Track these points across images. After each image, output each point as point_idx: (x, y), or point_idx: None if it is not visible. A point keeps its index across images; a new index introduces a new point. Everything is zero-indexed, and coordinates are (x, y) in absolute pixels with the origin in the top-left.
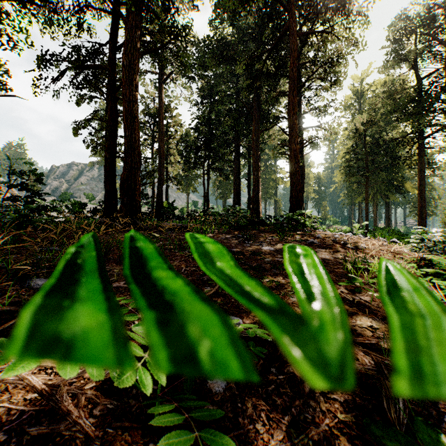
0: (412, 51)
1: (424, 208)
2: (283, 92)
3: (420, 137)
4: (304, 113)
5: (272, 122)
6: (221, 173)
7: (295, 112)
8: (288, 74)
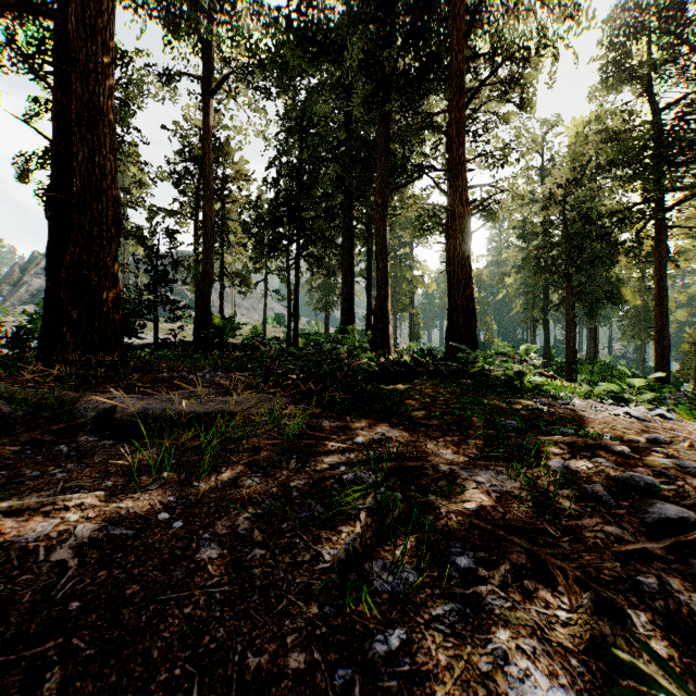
0: (647, 60)
1: (666, 328)
2: (434, 113)
3: (660, 208)
4: (467, 160)
5: (410, 175)
6: (321, 265)
7: (463, 140)
8: (443, 79)
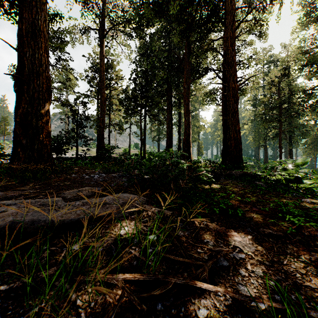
0: None
1: None
2: (215, 39)
3: None
4: None
5: (201, 73)
6: (156, 119)
7: (234, 48)
8: (220, 21)
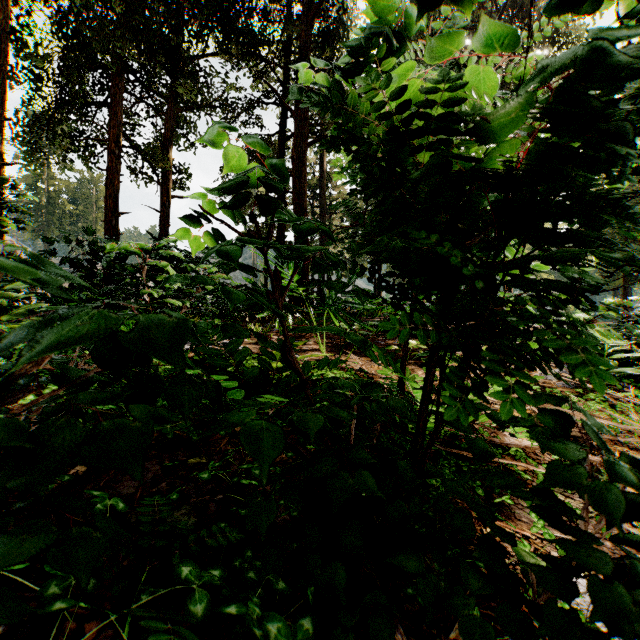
0: None
1: None
2: None
3: None
4: None
5: None
6: None
7: None
8: None
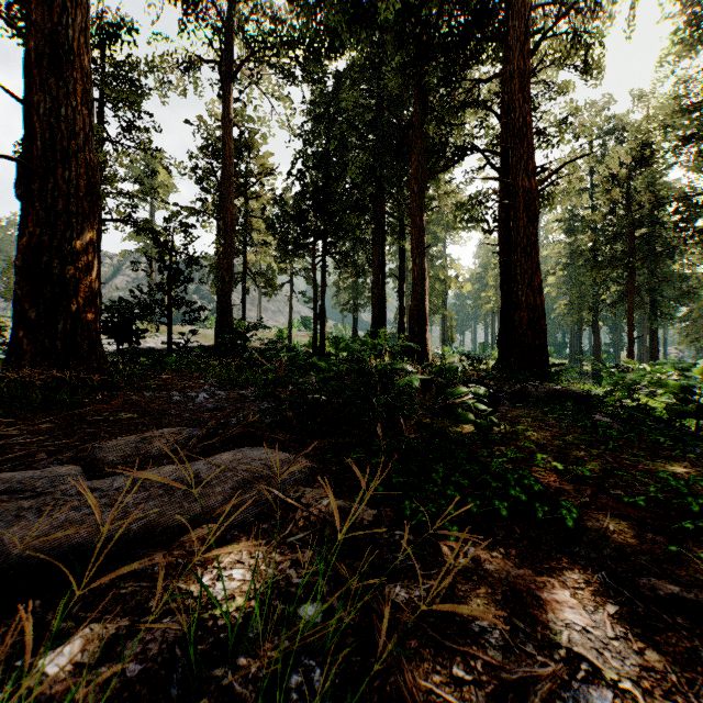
0: None
1: None
2: (482, 80)
3: None
4: None
5: (450, 159)
6: (349, 262)
7: (528, 97)
8: (494, 36)
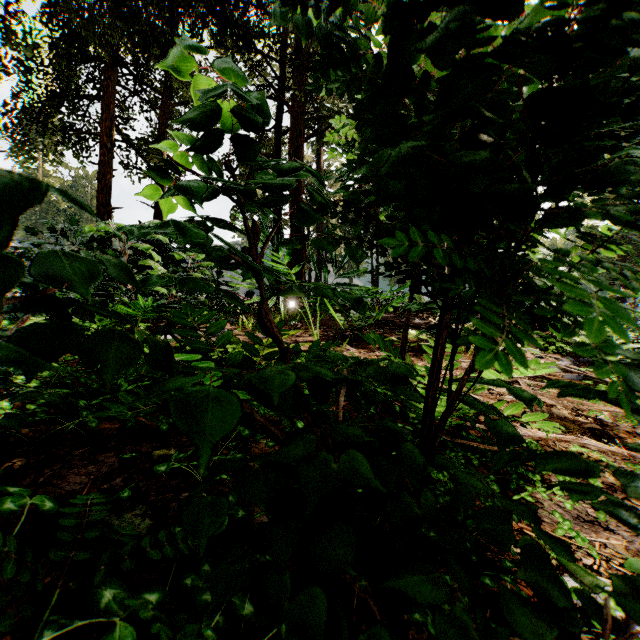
0: None
1: None
2: None
3: None
4: None
5: None
6: None
7: None
8: None
